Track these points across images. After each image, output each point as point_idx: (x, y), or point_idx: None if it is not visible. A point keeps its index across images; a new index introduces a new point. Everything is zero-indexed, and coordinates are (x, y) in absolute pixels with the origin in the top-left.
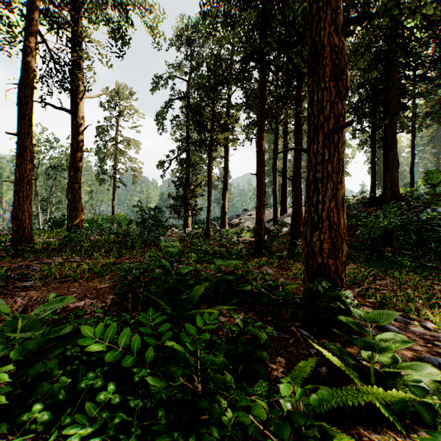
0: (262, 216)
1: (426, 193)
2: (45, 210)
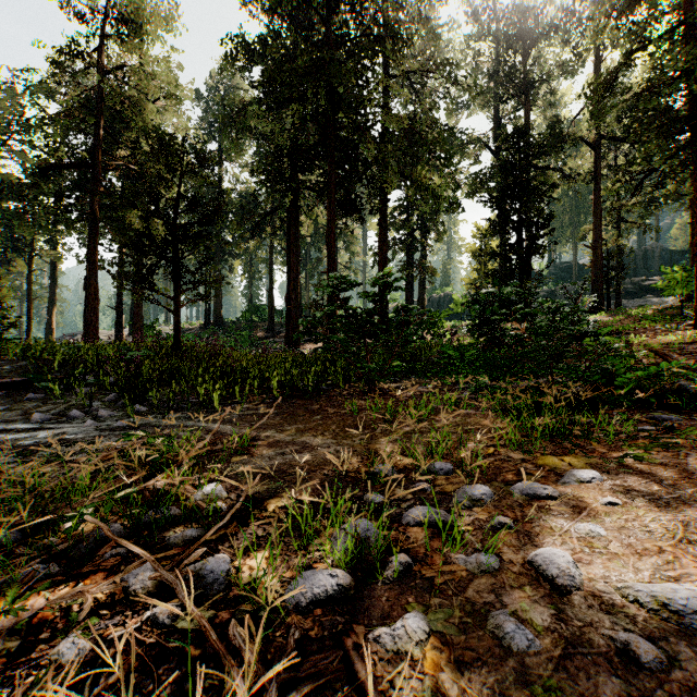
0: None
1: (235, 322)
2: None
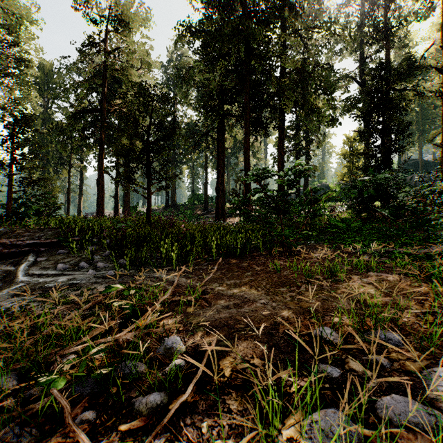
0: None
1: (183, 204)
2: None
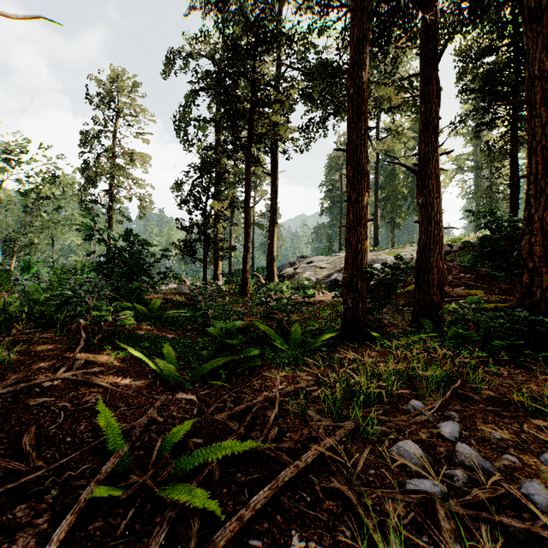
0: (361, 247)
1: None
2: (8, 256)
